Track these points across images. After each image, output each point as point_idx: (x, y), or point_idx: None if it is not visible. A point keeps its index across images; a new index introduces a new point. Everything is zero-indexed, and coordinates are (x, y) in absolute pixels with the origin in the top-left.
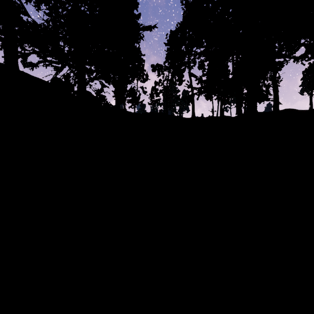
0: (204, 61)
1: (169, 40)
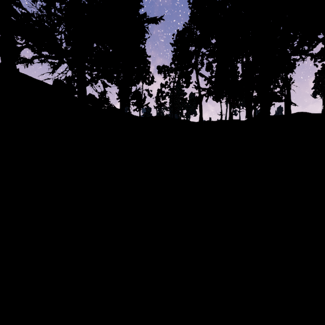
0: (213, 62)
1: (176, 41)
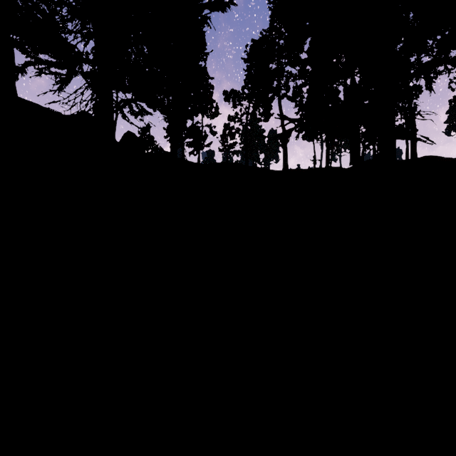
0: (302, 86)
1: (250, 55)
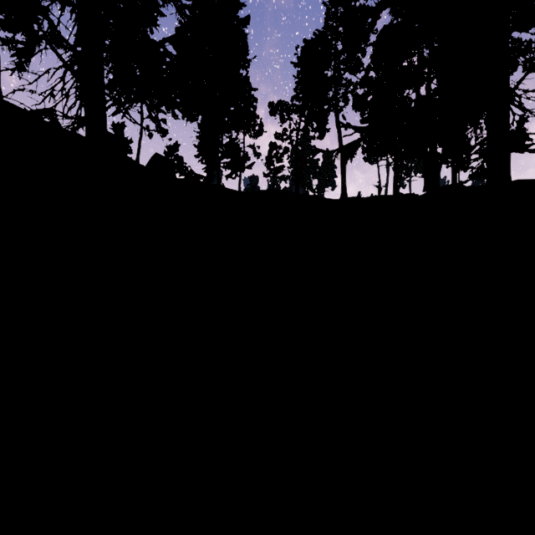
0: (365, 96)
1: (301, 58)
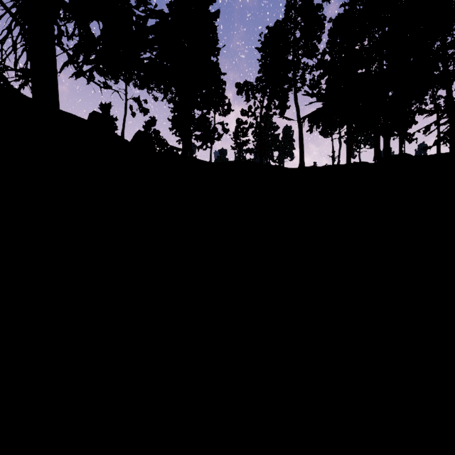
0: (321, 76)
1: (264, 43)
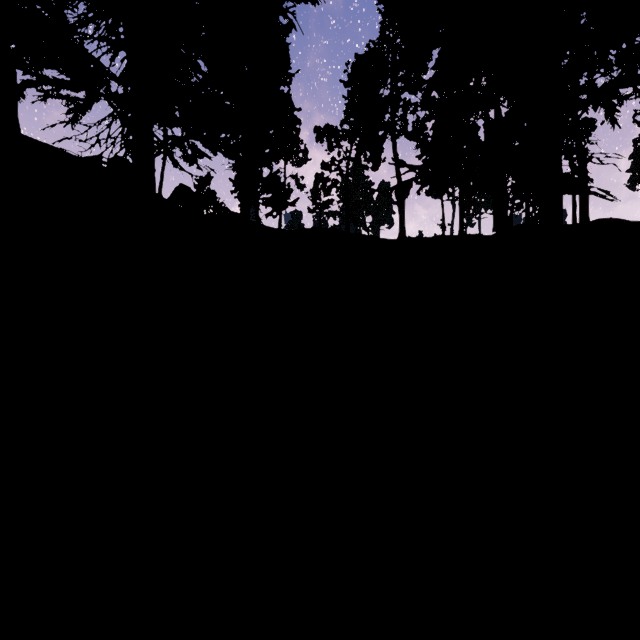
0: (426, 120)
1: (352, 76)
